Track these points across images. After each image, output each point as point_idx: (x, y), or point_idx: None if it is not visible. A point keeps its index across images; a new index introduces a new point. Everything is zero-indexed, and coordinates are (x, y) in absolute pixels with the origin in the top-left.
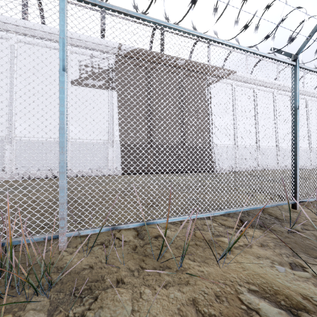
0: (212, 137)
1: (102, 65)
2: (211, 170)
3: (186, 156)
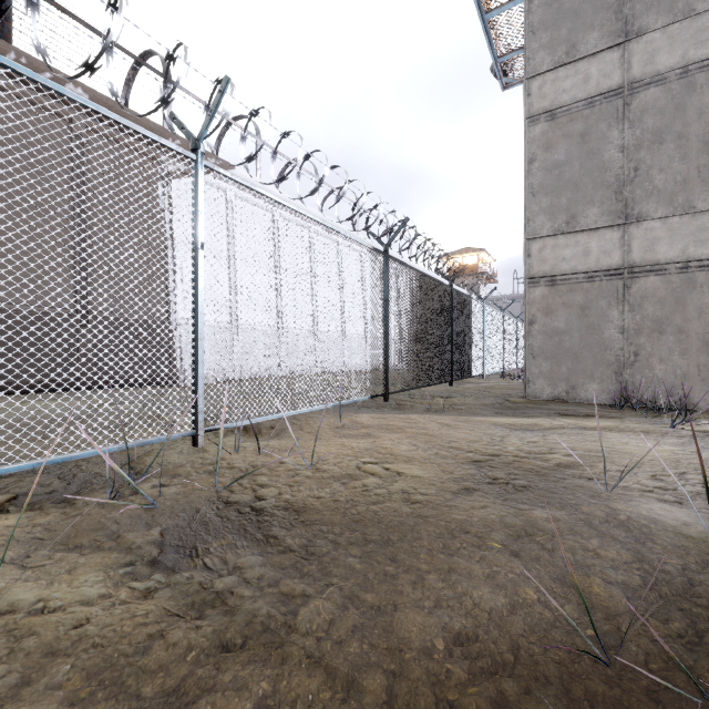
0: (175, 303)
1: None
2: (170, 379)
3: (94, 345)
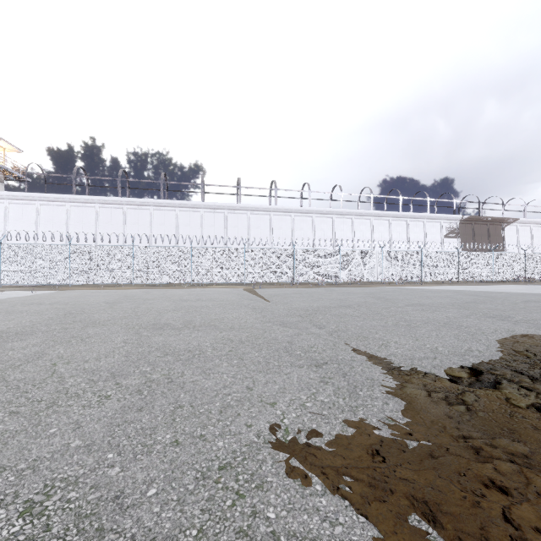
0: None
1: (454, 226)
2: None
3: None
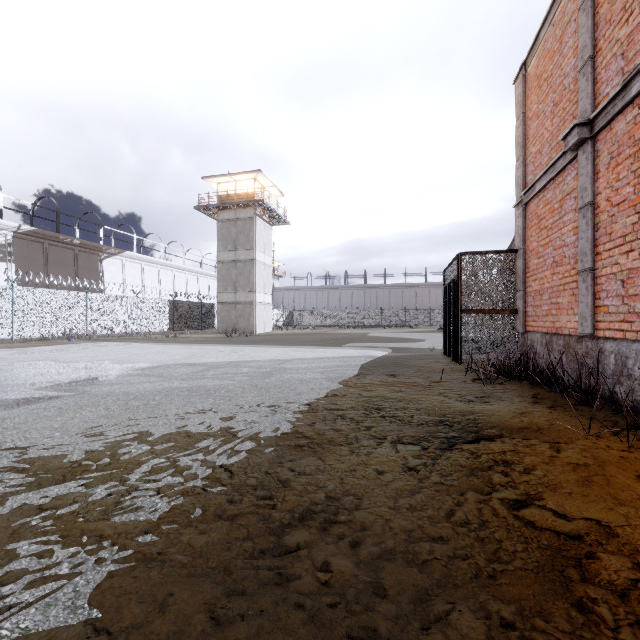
0: None
1: None
2: None
3: None
